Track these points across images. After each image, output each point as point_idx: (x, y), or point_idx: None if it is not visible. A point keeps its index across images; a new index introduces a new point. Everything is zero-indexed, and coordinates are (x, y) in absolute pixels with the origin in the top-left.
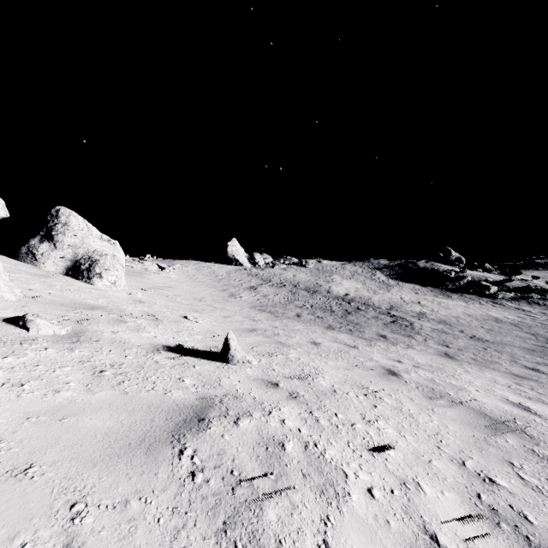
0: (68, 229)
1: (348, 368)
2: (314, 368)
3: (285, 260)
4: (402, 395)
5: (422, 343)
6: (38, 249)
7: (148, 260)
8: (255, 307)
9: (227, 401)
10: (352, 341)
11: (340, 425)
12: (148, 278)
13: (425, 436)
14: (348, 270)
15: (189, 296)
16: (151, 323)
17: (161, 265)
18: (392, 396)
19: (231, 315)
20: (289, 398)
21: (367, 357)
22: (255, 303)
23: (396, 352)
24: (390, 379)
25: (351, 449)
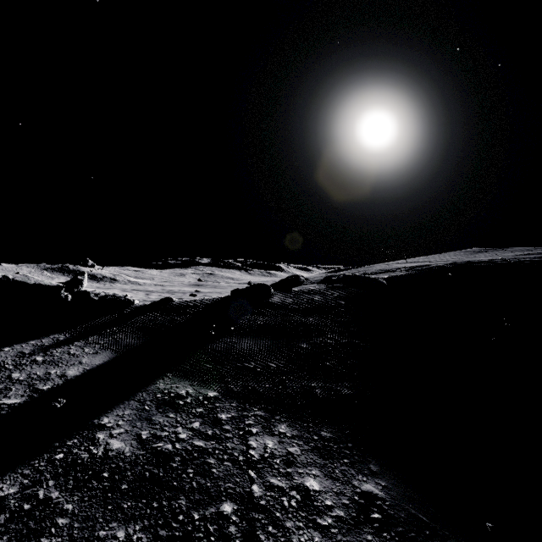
0: None
1: None
2: None
3: None
4: None
5: None
6: None
7: None
8: None
9: None
10: None
11: None
12: None
13: None
14: (26, 270)
15: None
16: None
17: None
18: None
19: None
20: None
21: None
22: None
23: None
24: None
25: None
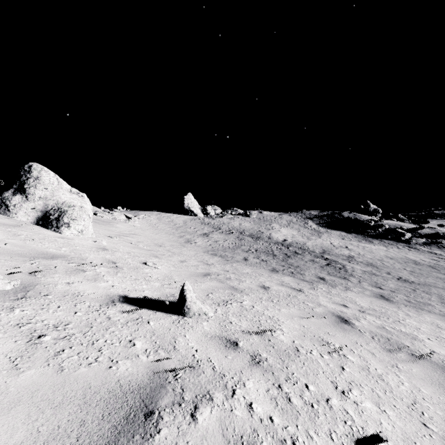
0: (40, 183)
1: (301, 316)
2: (270, 318)
3: (232, 211)
4: (362, 349)
5: (358, 285)
6: (10, 201)
7: (117, 211)
8: (208, 252)
9: (182, 374)
10: (296, 284)
11: (314, 403)
12: (116, 227)
13: (405, 407)
14: (285, 219)
15: (151, 242)
16: (111, 271)
17: (128, 215)
18: (354, 352)
19: (187, 259)
20: (252, 364)
21: (315, 302)
22: (208, 248)
23: (337, 295)
24: (345, 329)
25: (336, 444)
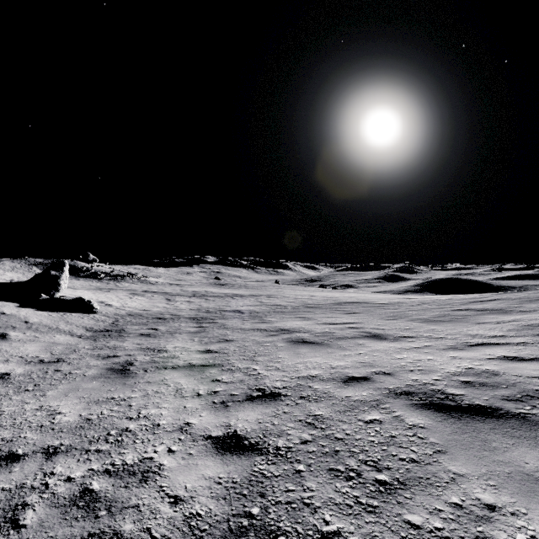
0: None
1: None
2: None
3: None
4: None
5: None
6: None
7: None
8: None
9: None
10: None
11: None
12: None
13: None
14: (9, 265)
15: None
16: None
17: None
18: None
19: None
20: None
21: None
22: None
23: None
24: None
25: None
